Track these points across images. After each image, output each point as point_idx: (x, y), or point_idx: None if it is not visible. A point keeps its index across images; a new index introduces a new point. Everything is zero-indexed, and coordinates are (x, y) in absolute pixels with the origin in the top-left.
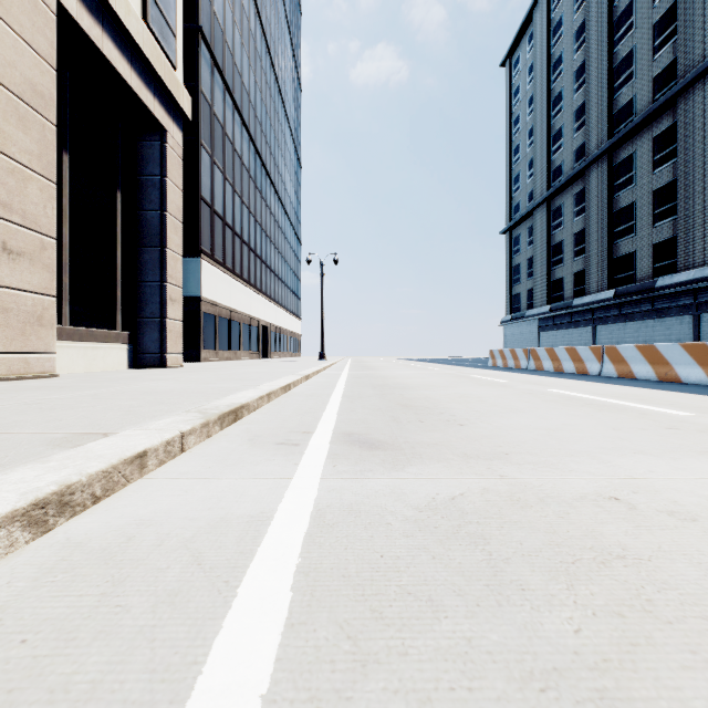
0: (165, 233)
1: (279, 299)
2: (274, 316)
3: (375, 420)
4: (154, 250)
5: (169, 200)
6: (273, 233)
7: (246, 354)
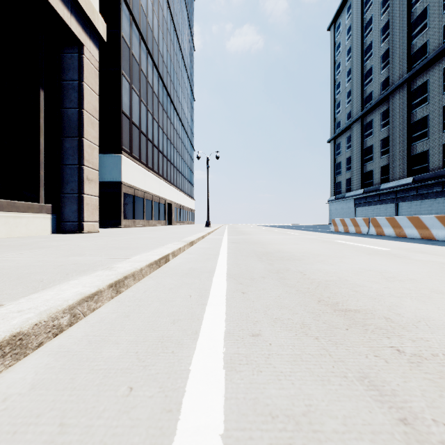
0: (82, 126)
1: (179, 186)
2: (176, 197)
3: (357, 442)
4: (73, 140)
5: (86, 101)
6: (176, 142)
7: (156, 222)
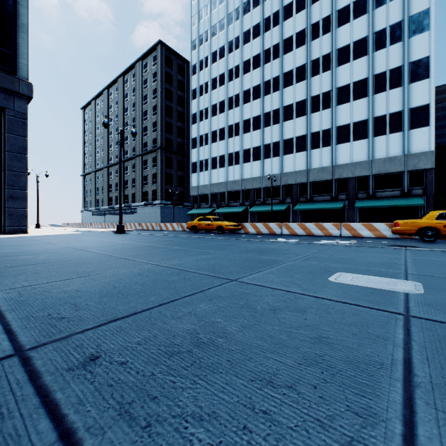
0: None
1: None
2: None
3: None
4: None
5: None
6: None
7: None
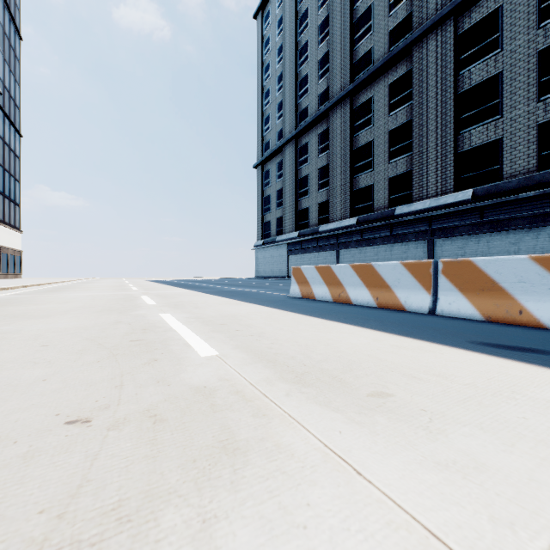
0: None
1: None
2: None
3: None
4: None
5: None
6: None
7: None
